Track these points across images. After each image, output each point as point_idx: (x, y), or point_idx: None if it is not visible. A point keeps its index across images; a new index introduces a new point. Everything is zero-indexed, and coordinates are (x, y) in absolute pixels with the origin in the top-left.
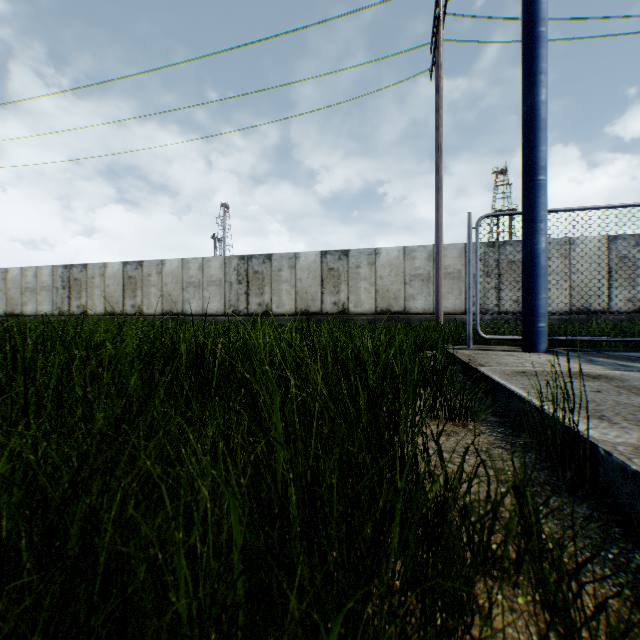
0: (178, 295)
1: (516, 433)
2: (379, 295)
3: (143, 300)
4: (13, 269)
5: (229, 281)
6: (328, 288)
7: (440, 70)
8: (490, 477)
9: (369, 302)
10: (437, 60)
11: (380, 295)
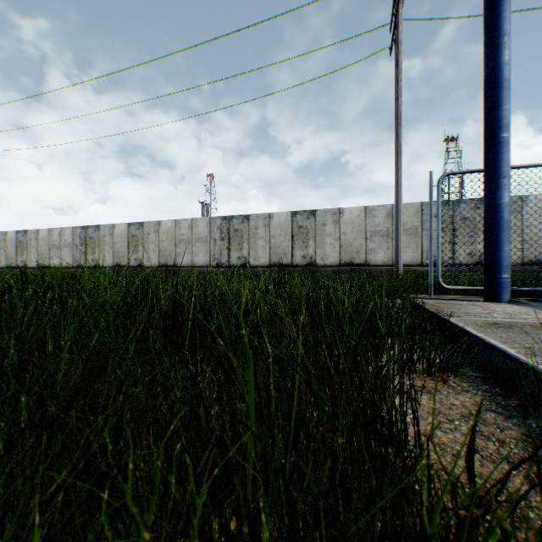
0: (172, 250)
1: (503, 392)
2: (343, 249)
3: (143, 254)
4: (43, 230)
5: (213, 238)
6: (298, 243)
7: (399, 46)
8: (491, 452)
9: (334, 255)
10: (396, 37)
11: (344, 249)
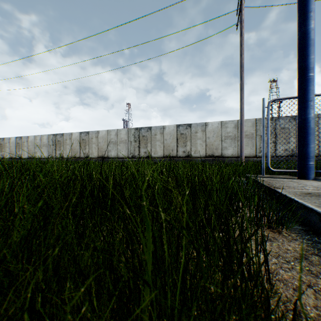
0: (105, 148)
1: (320, 240)
2: (207, 147)
3: (89, 150)
4: (31, 136)
5: (130, 141)
6: (180, 144)
7: (242, 23)
8: (320, 287)
9: (202, 151)
10: (241, 18)
11: (208, 147)
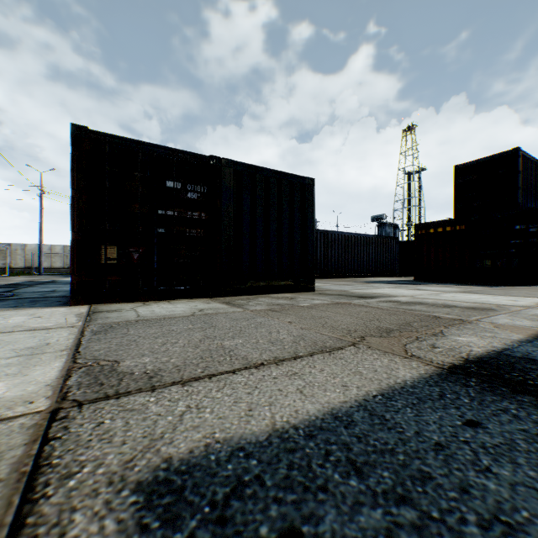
0: None
1: None
2: (28, 261)
3: None
4: None
5: None
6: (1, 258)
7: None
8: None
9: (23, 264)
10: None
11: (28, 261)
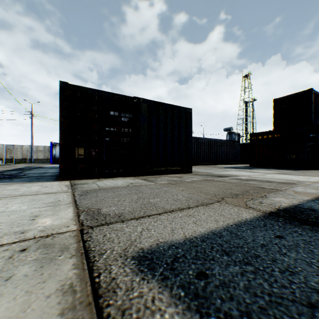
0: None
1: None
2: (24, 155)
3: None
4: None
5: None
6: (9, 153)
7: None
8: None
9: (21, 156)
10: None
11: (24, 155)
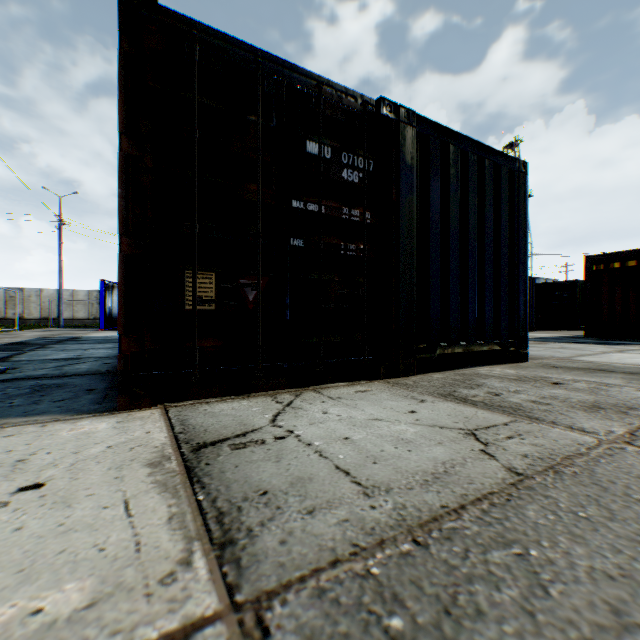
0: None
1: None
2: (44, 310)
3: None
4: None
5: None
6: (11, 306)
7: None
8: None
9: (38, 313)
10: None
11: (45, 310)
